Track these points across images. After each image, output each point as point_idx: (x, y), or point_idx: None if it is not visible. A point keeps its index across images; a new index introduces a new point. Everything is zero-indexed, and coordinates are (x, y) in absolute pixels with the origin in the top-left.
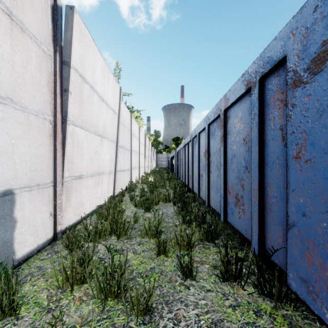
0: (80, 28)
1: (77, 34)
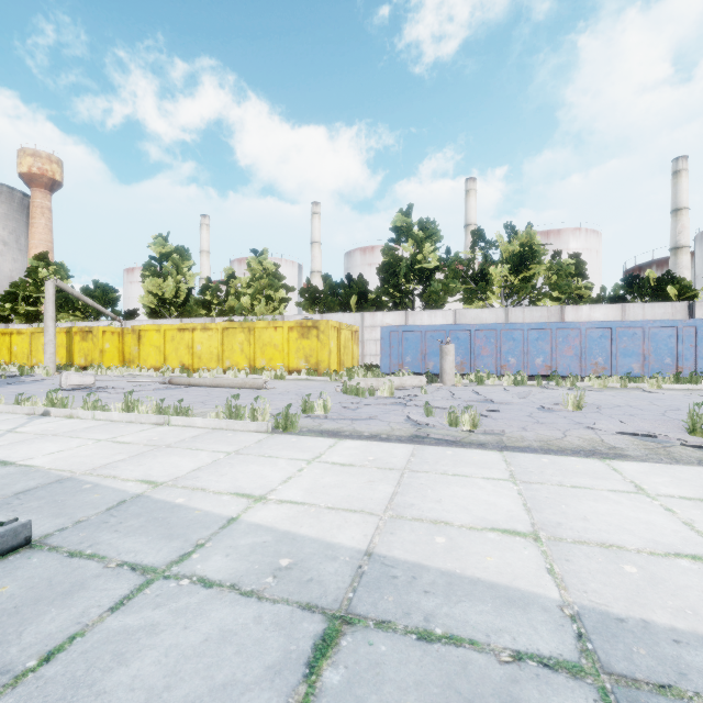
0: (700, 305)
1: (698, 308)
